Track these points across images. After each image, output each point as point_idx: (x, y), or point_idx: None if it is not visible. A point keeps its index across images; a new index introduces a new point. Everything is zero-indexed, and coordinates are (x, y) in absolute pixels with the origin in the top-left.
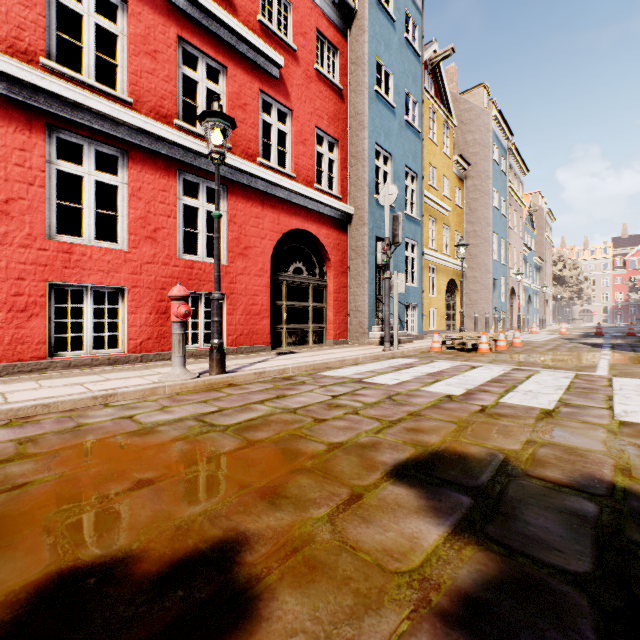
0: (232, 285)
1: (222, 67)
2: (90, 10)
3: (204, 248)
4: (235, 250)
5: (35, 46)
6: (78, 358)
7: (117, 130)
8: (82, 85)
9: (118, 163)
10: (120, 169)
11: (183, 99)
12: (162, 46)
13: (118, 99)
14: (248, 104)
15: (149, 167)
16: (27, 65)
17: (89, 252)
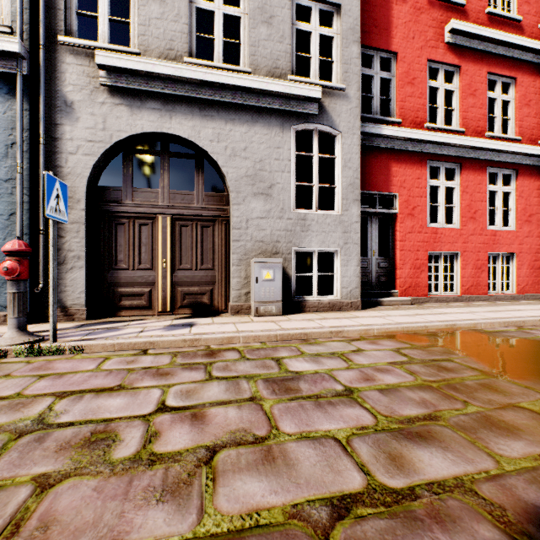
0: (519, 246)
1: (511, 79)
2: (441, 83)
3: (500, 220)
4: (521, 218)
5: (422, 118)
6: (439, 296)
7: (458, 152)
8: (440, 131)
9: (454, 173)
10: (455, 176)
11: (487, 115)
12: (478, 85)
13: (457, 132)
14: (531, 100)
15: (471, 170)
16: (426, 131)
17: (443, 232)
